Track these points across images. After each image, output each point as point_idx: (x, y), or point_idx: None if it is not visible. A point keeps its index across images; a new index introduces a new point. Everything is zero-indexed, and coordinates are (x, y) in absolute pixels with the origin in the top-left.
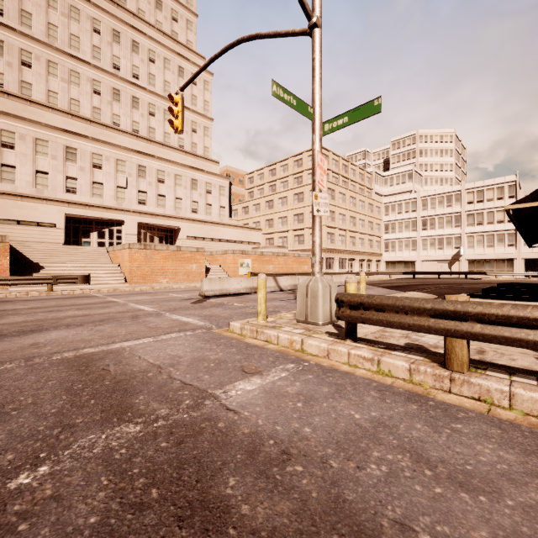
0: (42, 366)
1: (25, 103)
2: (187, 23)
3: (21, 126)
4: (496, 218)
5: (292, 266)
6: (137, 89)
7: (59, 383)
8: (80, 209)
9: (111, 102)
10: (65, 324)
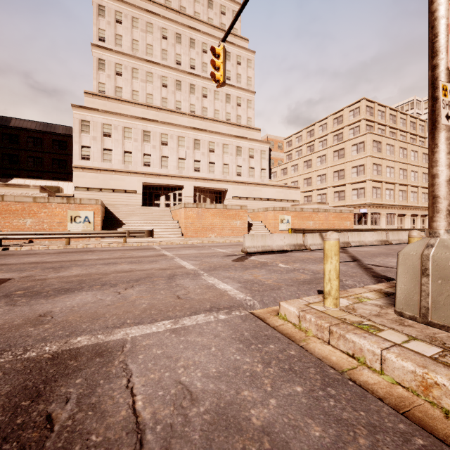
0: None
1: (118, 102)
2: (233, 13)
3: (115, 119)
4: None
5: (333, 221)
6: (193, 77)
7: None
8: (152, 178)
9: (174, 92)
10: (102, 283)
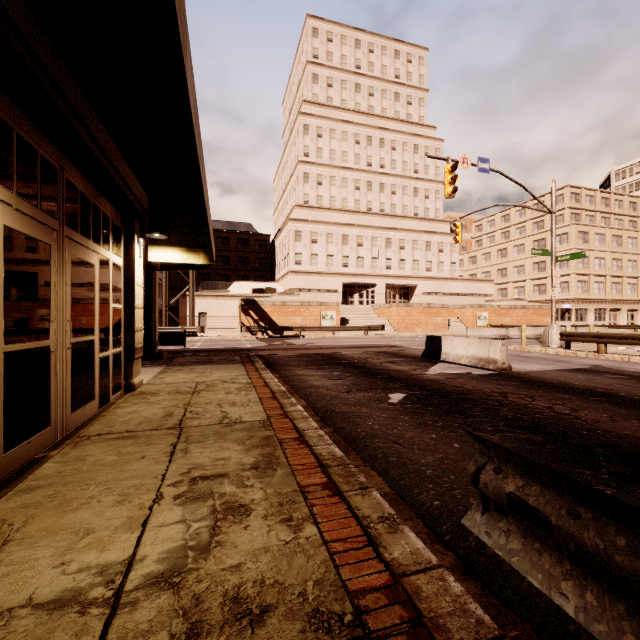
0: None
1: (320, 211)
2: (419, 101)
3: (320, 227)
4: None
5: (532, 318)
6: (383, 176)
7: None
8: (350, 278)
9: (366, 193)
10: None
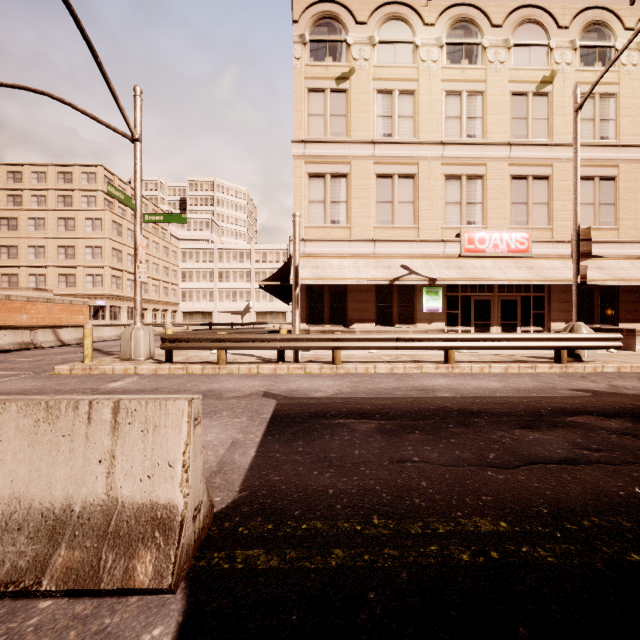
0: None
1: None
2: None
3: None
4: None
5: (61, 316)
6: None
7: None
8: None
9: None
10: None
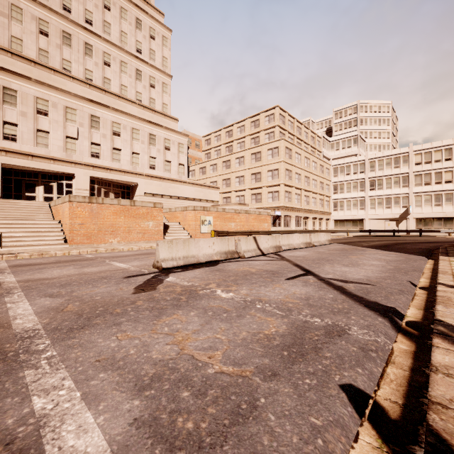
0: None
1: None
2: None
3: None
4: (444, 179)
5: (253, 223)
6: (90, 35)
7: None
8: (21, 159)
9: (60, 46)
10: None
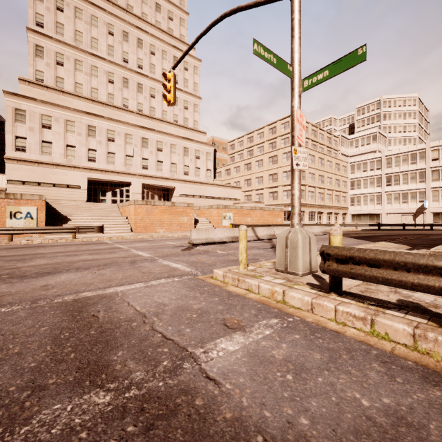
0: (42, 310)
1: (59, 94)
2: (181, 20)
3: (56, 111)
4: None
5: (268, 218)
6: (141, 77)
7: (49, 330)
8: (98, 174)
9: (121, 89)
10: (75, 268)
